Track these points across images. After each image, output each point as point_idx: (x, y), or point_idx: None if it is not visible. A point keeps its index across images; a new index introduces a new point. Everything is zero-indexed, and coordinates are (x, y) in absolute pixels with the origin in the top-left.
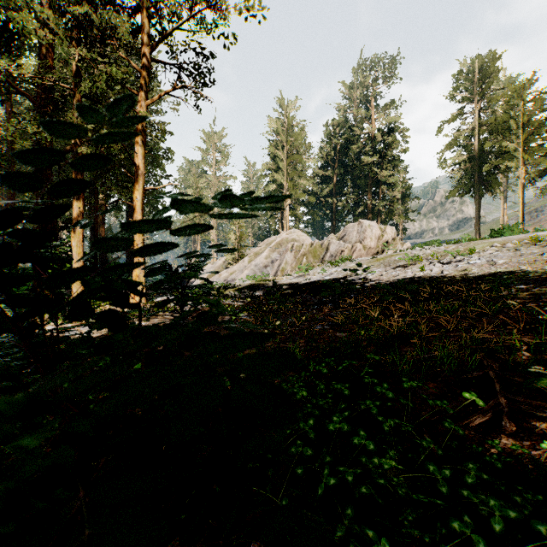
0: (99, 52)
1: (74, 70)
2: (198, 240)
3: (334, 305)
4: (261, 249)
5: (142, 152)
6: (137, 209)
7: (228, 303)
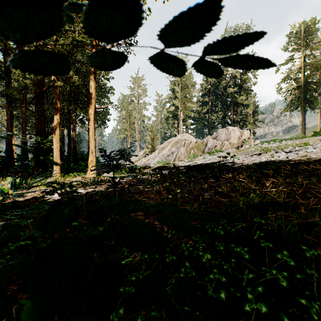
0: (68, 25)
1: (54, 37)
2: (129, 140)
3: (213, 179)
4: (166, 145)
5: (94, 85)
6: (91, 120)
7: (145, 177)
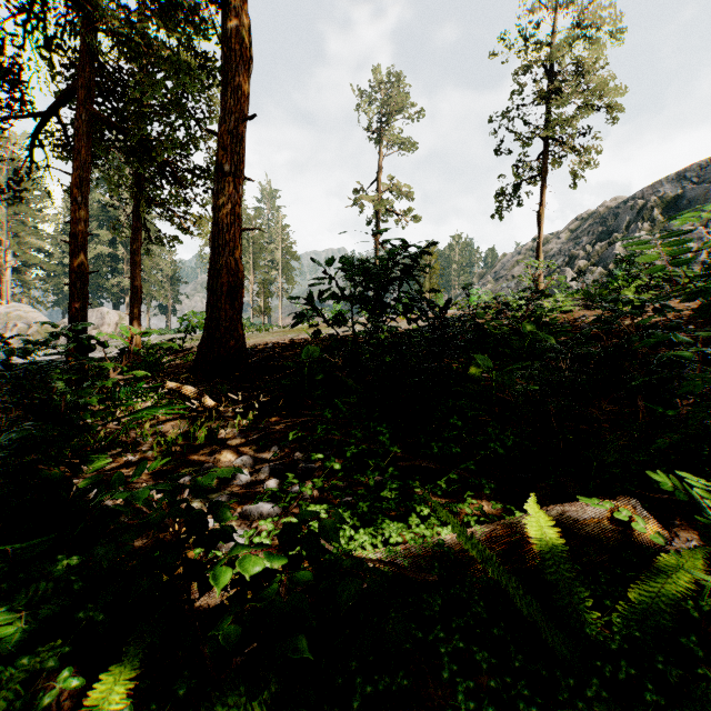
0: None
1: None
2: None
3: None
4: None
5: None
6: None
7: None
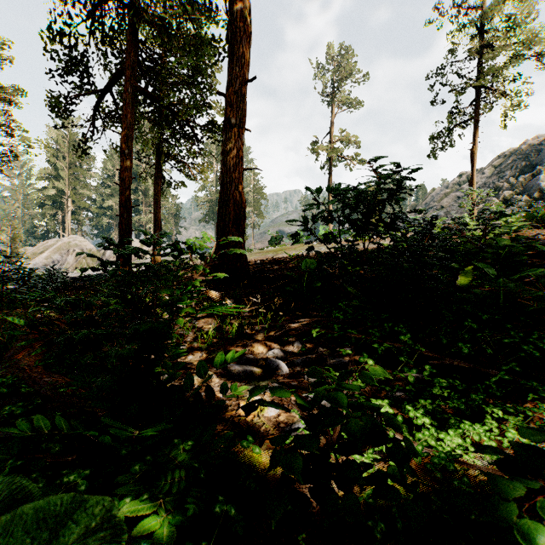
0: None
1: None
2: None
3: None
4: (41, 250)
5: None
6: None
7: None
